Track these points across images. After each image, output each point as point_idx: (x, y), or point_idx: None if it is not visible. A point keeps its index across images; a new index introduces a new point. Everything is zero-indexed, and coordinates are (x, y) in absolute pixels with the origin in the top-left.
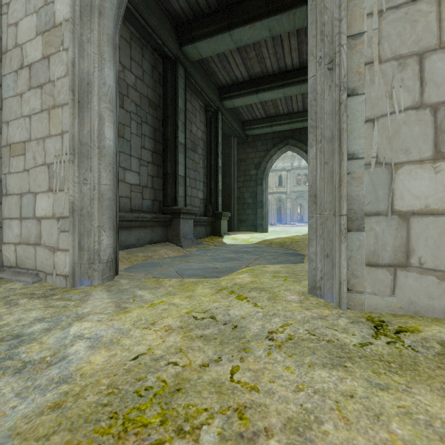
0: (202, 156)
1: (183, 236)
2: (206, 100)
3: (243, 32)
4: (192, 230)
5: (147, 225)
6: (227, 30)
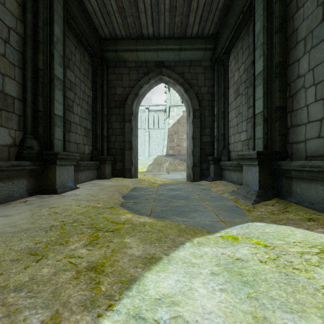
0: None
1: (245, 183)
2: None
3: None
4: (257, 180)
5: (237, 169)
6: None
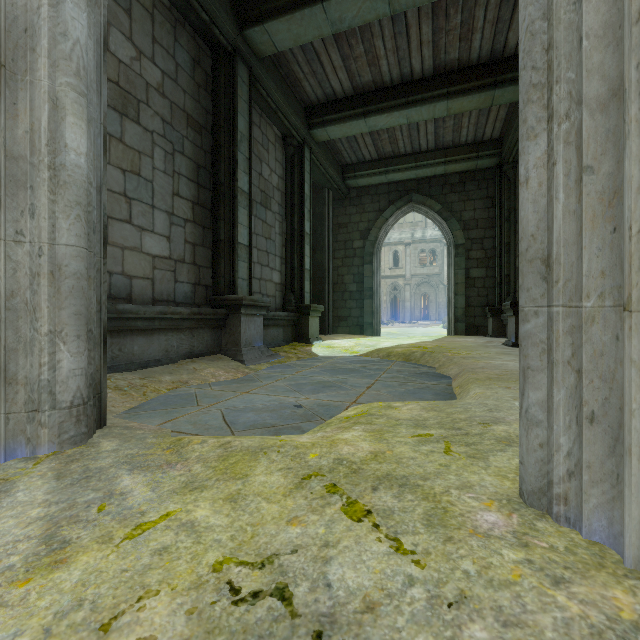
0: (279, 216)
1: (245, 343)
2: (286, 126)
3: (345, 4)
4: (261, 334)
5: (181, 326)
6: (319, 1)
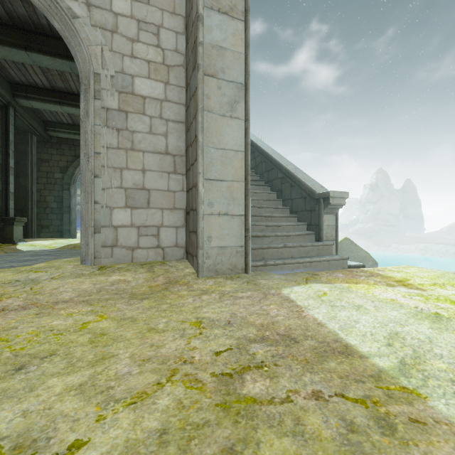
0: None
1: None
2: None
3: (42, 58)
4: None
5: None
6: (24, 49)
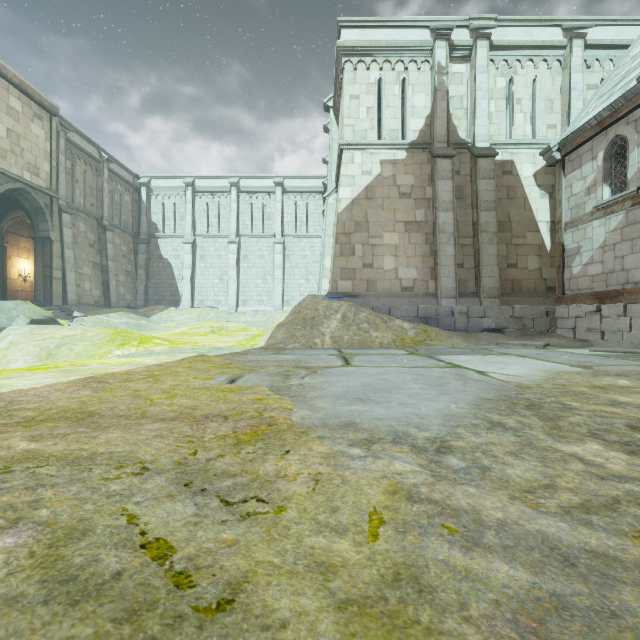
0: None
1: None
2: None
3: None
4: None
5: None
6: None
